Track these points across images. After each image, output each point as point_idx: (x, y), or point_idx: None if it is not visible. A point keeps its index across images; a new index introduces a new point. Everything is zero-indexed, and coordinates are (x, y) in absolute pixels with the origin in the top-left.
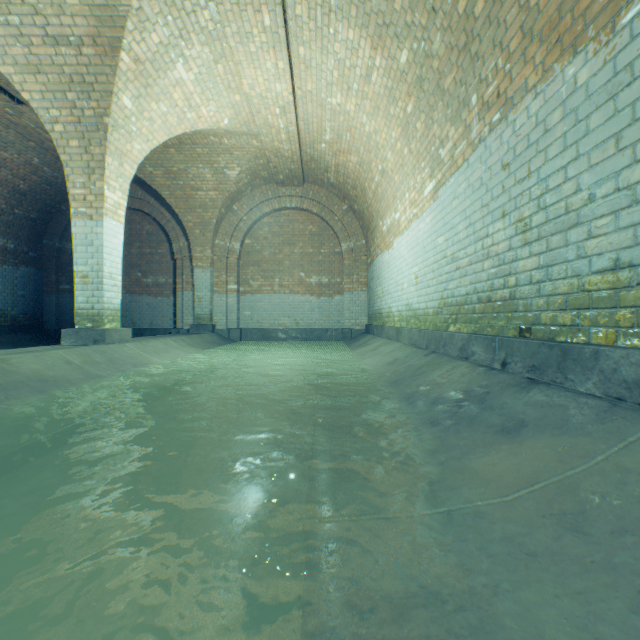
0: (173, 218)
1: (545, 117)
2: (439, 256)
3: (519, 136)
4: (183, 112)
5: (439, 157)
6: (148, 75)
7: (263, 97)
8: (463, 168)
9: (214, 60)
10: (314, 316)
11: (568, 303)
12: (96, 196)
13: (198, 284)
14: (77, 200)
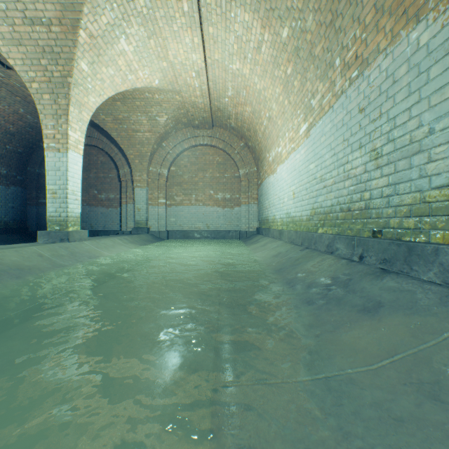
0: (120, 152)
1: (393, 71)
2: (311, 178)
3: (373, 87)
4: (125, 75)
5: (311, 106)
6: (100, 47)
7: (183, 64)
8: (329, 113)
9: (148, 37)
10: (220, 222)
11: (412, 212)
12: (62, 135)
13: (137, 199)
14: (48, 138)
